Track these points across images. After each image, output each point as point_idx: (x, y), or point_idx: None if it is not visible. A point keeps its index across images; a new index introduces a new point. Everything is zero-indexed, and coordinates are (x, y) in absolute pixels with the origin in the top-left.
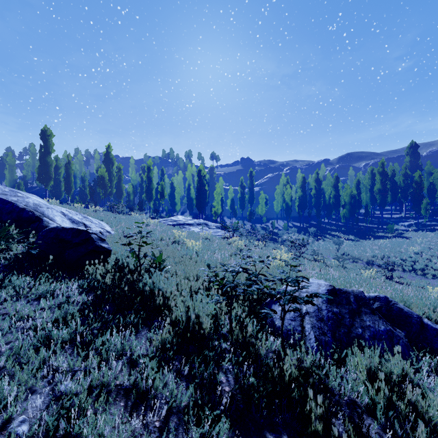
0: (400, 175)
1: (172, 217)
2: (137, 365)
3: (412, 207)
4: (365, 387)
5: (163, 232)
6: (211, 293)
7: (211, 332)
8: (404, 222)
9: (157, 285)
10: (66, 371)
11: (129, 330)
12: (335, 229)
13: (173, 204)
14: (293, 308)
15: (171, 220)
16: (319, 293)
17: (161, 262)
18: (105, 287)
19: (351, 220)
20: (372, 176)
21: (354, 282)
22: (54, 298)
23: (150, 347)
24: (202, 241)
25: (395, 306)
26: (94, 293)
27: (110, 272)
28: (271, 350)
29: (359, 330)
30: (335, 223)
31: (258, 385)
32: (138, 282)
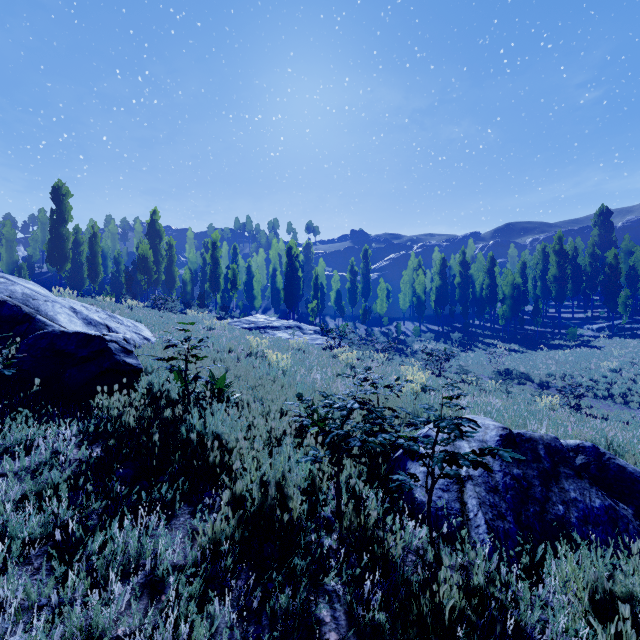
0: (586, 255)
1: (249, 318)
2: (164, 590)
3: (604, 302)
4: (591, 630)
5: (233, 339)
6: (304, 444)
7: (303, 515)
8: (591, 324)
9: (212, 428)
10: (18, 611)
11: (154, 517)
12: (489, 335)
13: (251, 298)
14: (451, 474)
15: (247, 322)
16: (497, 449)
17: (223, 388)
18: (122, 434)
19: (513, 322)
20: (544, 257)
21: (528, 416)
22: (32, 453)
23: (192, 548)
24: (292, 354)
25: (612, 463)
26: (106, 442)
27: (137, 405)
28: (410, 548)
29: (560, 508)
30: (490, 326)
31: (392, 629)
32: (180, 424)
